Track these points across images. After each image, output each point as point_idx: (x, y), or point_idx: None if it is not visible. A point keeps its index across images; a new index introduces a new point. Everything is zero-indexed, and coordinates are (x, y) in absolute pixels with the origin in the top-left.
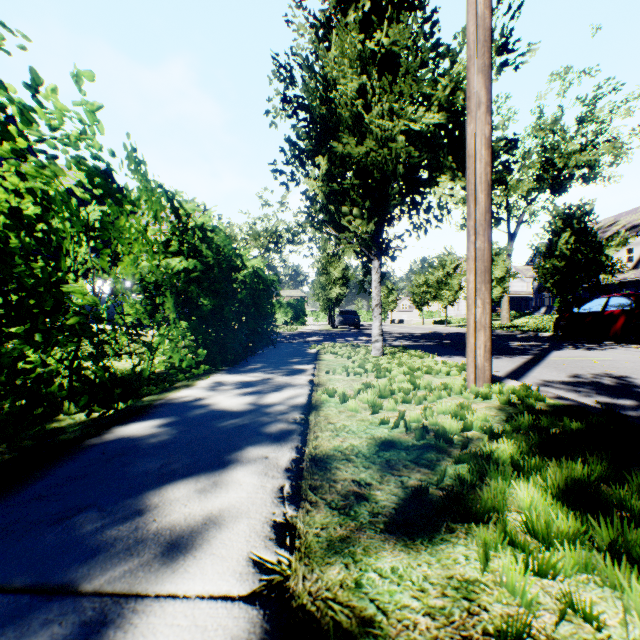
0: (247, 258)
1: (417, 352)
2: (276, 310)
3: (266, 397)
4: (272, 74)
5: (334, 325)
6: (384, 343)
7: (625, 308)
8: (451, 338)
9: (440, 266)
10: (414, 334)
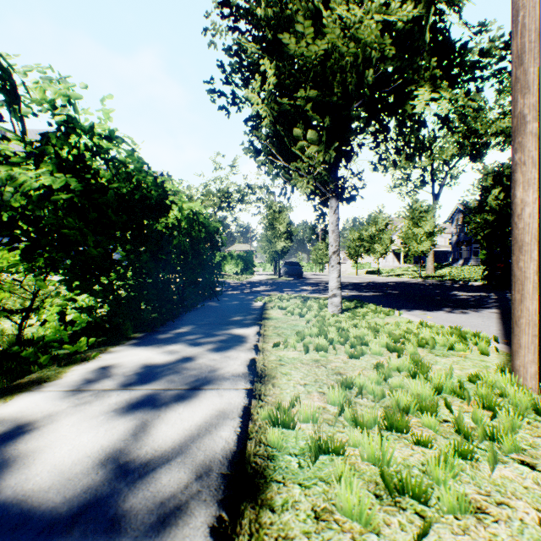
0: (184, 200)
1: (379, 307)
2: (228, 262)
3: (157, 423)
4: None
5: (279, 275)
6: None
7: None
8: (392, 288)
9: (373, 223)
10: (354, 283)
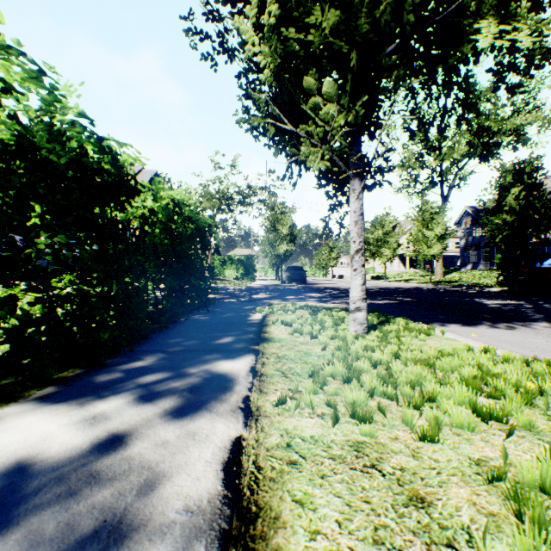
0: (162, 186)
1: (412, 323)
2: (228, 266)
3: None
4: None
5: (282, 280)
6: (340, 301)
7: None
8: (406, 294)
9: (380, 225)
10: None
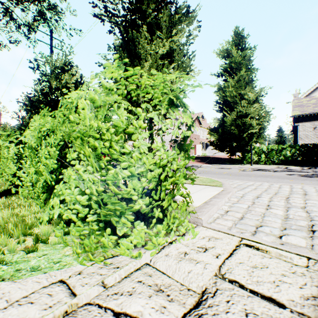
0: None
1: None
2: None
3: None
4: (13, 111)
5: None
6: None
7: None
8: None
9: None
10: None
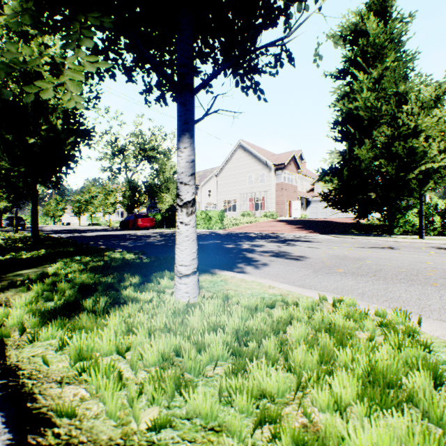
0: None
1: None
2: None
3: None
4: None
5: (2, 226)
6: None
7: (133, 219)
8: (72, 231)
9: (88, 192)
10: (58, 230)
